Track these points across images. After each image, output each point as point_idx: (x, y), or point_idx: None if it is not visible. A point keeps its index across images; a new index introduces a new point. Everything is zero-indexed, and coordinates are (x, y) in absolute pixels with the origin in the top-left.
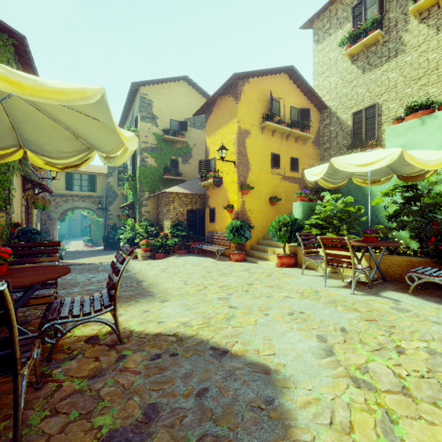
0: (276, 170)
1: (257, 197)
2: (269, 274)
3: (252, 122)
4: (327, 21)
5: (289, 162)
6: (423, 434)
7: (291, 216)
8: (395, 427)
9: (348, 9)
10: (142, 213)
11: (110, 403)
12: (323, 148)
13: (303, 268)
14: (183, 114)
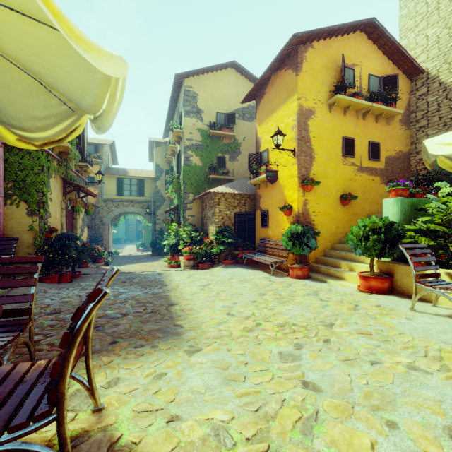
0: (349, 159)
1: (323, 195)
2: (353, 305)
3: (317, 98)
4: None
5: (366, 148)
6: None
7: (384, 218)
8: None
9: None
10: (186, 217)
11: None
12: (416, 128)
13: (414, 301)
14: (230, 105)
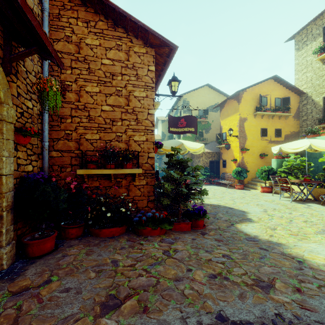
0: (264, 137)
1: (251, 154)
2: (254, 195)
3: (248, 113)
4: (305, 36)
5: (273, 132)
6: (278, 220)
7: (269, 167)
8: (272, 219)
9: (320, 28)
10: None
11: (207, 210)
12: (302, 120)
13: (273, 193)
14: (205, 105)
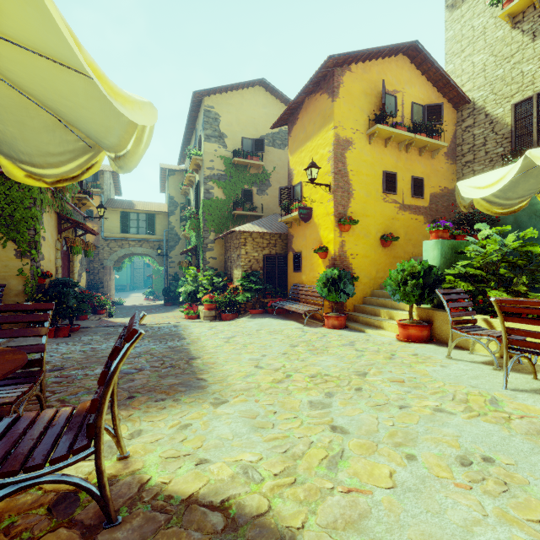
0: (391, 196)
1: (362, 236)
2: (390, 355)
3: (355, 127)
4: None
5: (409, 184)
6: None
7: (423, 262)
8: None
9: None
10: (207, 259)
11: None
12: (462, 163)
13: (450, 349)
14: (258, 129)
